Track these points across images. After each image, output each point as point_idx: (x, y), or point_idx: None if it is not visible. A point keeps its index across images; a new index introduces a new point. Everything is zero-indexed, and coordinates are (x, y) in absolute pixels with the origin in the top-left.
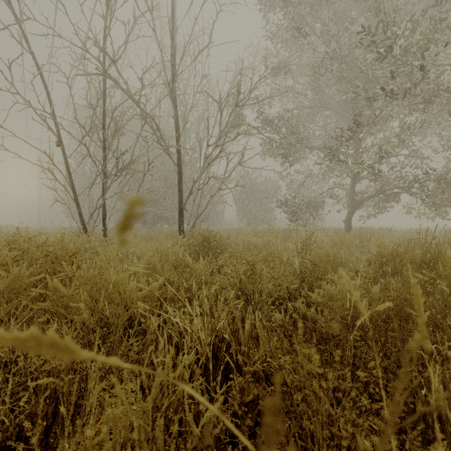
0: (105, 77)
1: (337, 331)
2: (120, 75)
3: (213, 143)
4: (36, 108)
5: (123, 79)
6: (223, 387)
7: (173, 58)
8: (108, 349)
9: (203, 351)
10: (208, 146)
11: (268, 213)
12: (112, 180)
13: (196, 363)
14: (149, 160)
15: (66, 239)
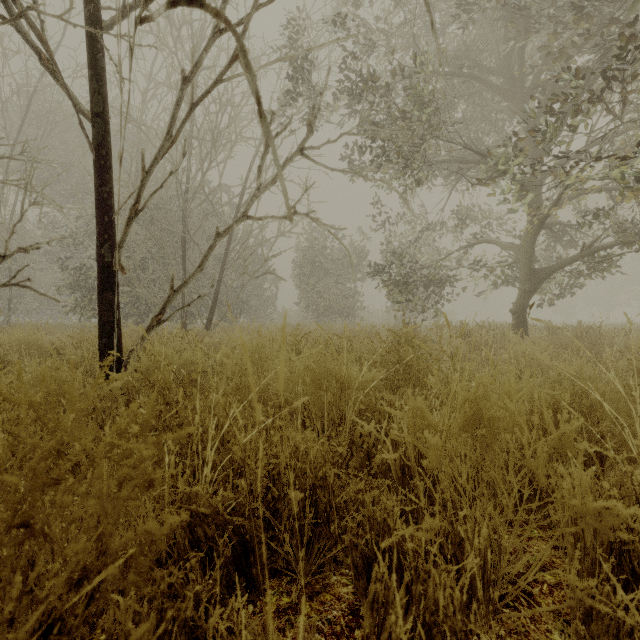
0: None
1: None
2: None
3: None
4: None
5: None
6: None
7: None
8: None
9: None
10: None
11: (352, 299)
12: None
13: None
14: None
15: None
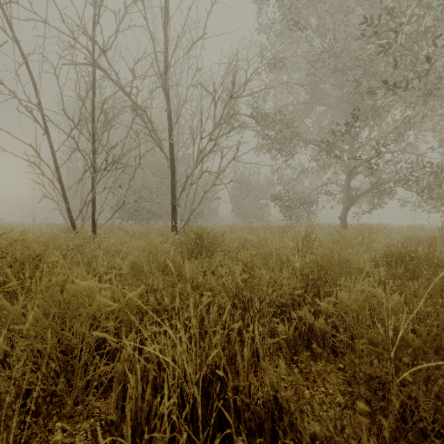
0: (94, 68)
1: (377, 371)
2: (110, 65)
3: (207, 135)
4: (21, 99)
5: (113, 70)
6: (216, 439)
7: (166, 49)
8: (63, 385)
9: (189, 389)
10: (201, 138)
11: (263, 210)
12: (101, 174)
13: (180, 404)
14: (140, 154)
15: (48, 236)
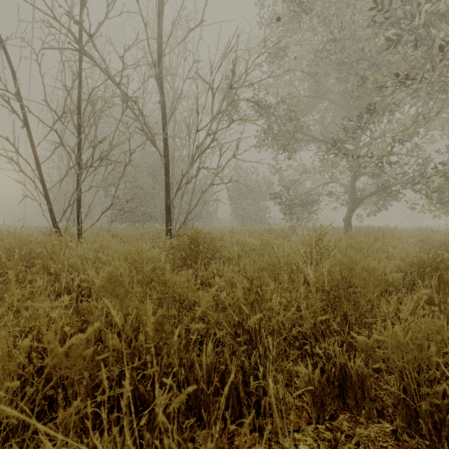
0: (80, 54)
1: None
2: (97, 51)
3: (204, 127)
4: None
5: (101, 57)
6: None
7: (159, 36)
8: None
9: None
10: (197, 131)
11: (263, 212)
12: (87, 171)
13: None
14: (130, 149)
15: (15, 241)
